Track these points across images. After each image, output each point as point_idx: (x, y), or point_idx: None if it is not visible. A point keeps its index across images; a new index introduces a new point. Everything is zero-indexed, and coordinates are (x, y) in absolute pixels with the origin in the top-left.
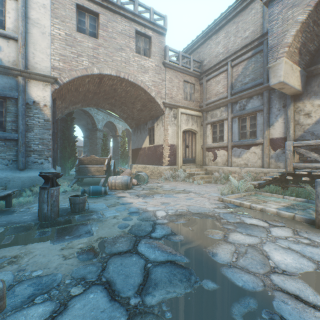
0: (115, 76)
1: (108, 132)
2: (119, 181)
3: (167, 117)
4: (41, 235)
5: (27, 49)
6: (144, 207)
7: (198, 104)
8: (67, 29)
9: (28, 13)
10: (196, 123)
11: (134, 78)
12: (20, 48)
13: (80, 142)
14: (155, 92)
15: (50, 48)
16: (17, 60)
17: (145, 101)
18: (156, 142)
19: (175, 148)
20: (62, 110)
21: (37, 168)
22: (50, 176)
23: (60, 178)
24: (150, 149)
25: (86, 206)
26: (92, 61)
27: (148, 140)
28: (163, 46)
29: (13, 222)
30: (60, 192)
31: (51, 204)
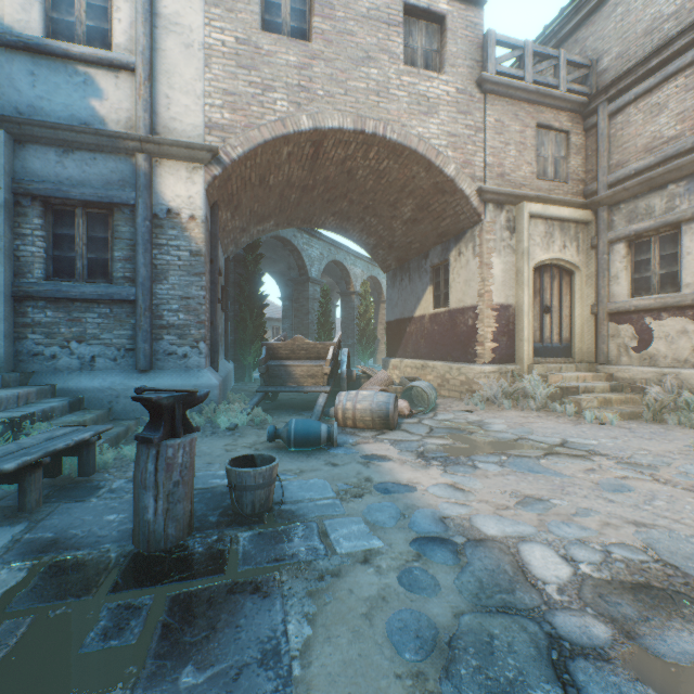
0: (352, 132)
1: (331, 286)
2: (364, 407)
3: (488, 231)
4: (106, 638)
5: (155, 89)
6: (461, 514)
7: (579, 189)
8: (240, 28)
9: (157, 4)
10: (575, 242)
11: (399, 132)
12: (139, 88)
13: (276, 311)
14: (456, 164)
15: (203, 79)
16: (135, 117)
17: (426, 193)
18: (456, 301)
19: (512, 314)
20: (235, 237)
21: (176, 368)
22: (164, 403)
23: (231, 389)
24: (436, 319)
25: (276, 487)
26: (297, 100)
27: (430, 296)
28: (479, 35)
29: (68, 540)
30: (222, 429)
31: (166, 495)
